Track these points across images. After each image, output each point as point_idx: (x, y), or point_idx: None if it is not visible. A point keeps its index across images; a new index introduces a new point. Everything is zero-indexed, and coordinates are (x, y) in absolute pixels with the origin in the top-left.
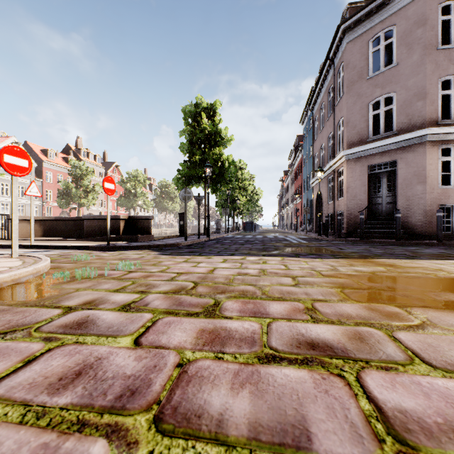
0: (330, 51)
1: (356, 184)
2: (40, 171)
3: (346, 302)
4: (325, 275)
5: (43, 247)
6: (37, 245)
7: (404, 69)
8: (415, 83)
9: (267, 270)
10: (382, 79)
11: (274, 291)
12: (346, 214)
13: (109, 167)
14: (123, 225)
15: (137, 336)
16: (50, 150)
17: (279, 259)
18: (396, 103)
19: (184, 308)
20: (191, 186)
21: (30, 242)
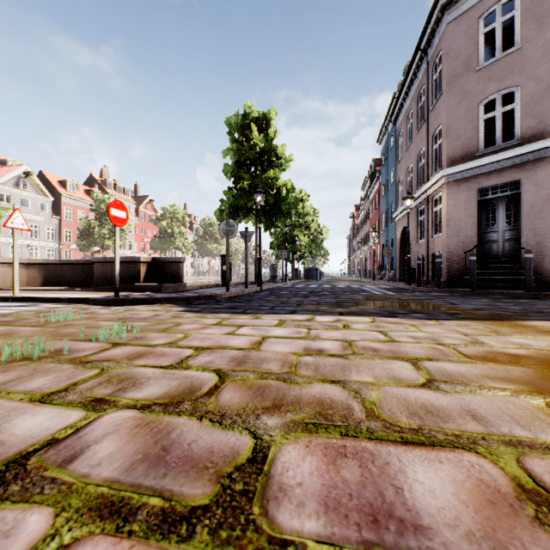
0: (422, 39)
1: (460, 214)
2: (58, 206)
3: None
4: (471, 356)
5: (28, 300)
6: (21, 296)
7: (532, 53)
8: (548, 70)
9: (355, 343)
10: (499, 69)
11: (392, 406)
12: (446, 256)
13: (141, 202)
14: (144, 271)
15: None
16: (69, 181)
17: (367, 320)
18: (519, 101)
19: (163, 483)
20: (238, 220)
21: (13, 293)
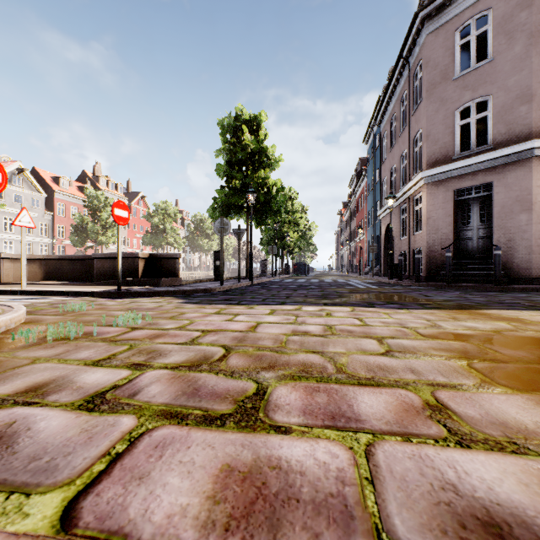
0: (404, 47)
1: (438, 213)
2: (51, 202)
3: (493, 390)
4: (426, 335)
5: (36, 293)
6: (29, 290)
7: (503, 65)
8: (517, 82)
9: (335, 327)
10: (473, 79)
11: (356, 366)
12: (425, 252)
13: (133, 198)
14: (142, 266)
15: (80, 490)
16: (62, 177)
17: (347, 309)
18: (491, 109)
19: (200, 404)
20: (229, 218)
21: (21, 287)
